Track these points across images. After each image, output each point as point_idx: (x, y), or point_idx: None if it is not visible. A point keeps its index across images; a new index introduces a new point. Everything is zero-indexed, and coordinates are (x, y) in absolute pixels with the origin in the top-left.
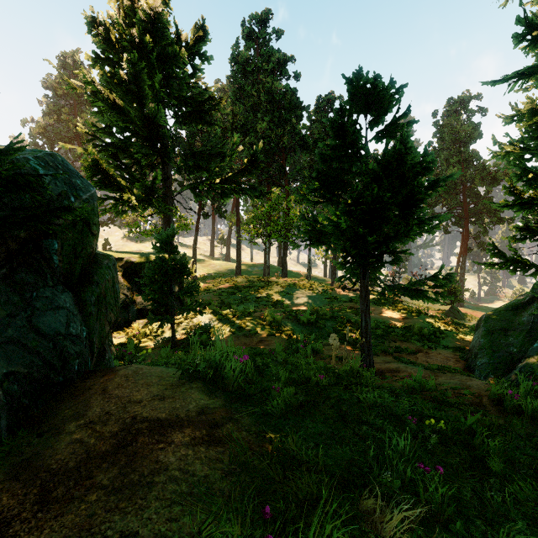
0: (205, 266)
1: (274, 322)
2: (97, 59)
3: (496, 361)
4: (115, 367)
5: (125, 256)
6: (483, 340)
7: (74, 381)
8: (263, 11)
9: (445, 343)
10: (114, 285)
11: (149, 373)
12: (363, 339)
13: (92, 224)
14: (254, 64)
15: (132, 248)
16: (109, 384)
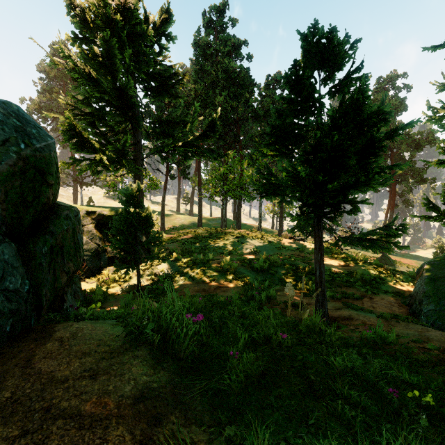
0: (172, 219)
1: (230, 269)
2: (76, 38)
3: (442, 308)
4: (54, 327)
5: (98, 210)
6: (427, 288)
7: (2, 345)
8: (221, 2)
9: (386, 288)
10: (75, 235)
11: (89, 336)
12: (319, 289)
13: (48, 174)
14: (213, 48)
15: (111, 205)
16: (37, 352)
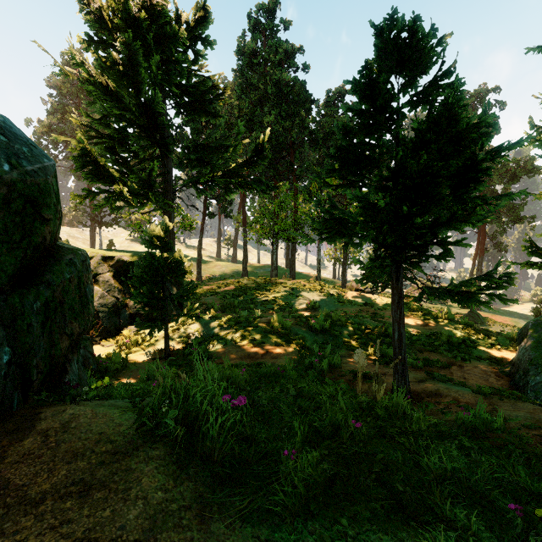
0: (211, 267)
1: (283, 329)
2: (91, 42)
3: None
4: (40, 413)
5: (117, 255)
6: (534, 354)
7: None
8: (270, 0)
9: (478, 353)
10: (82, 286)
11: (86, 427)
12: (399, 356)
13: (43, 206)
14: (261, 56)
15: (137, 249)
16: (10, 452)
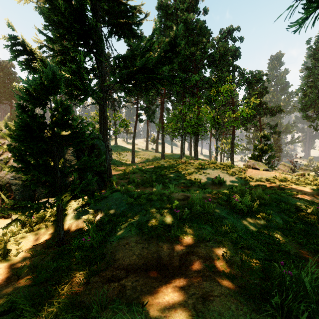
0: (141, 155)
1: (204, 212)
2: None
3: None
4: None
5: None
6: None
7: None
8: None
9: None
10: None
11: None
12: None
13: None
14: (173, 7)
15: None
16: None
